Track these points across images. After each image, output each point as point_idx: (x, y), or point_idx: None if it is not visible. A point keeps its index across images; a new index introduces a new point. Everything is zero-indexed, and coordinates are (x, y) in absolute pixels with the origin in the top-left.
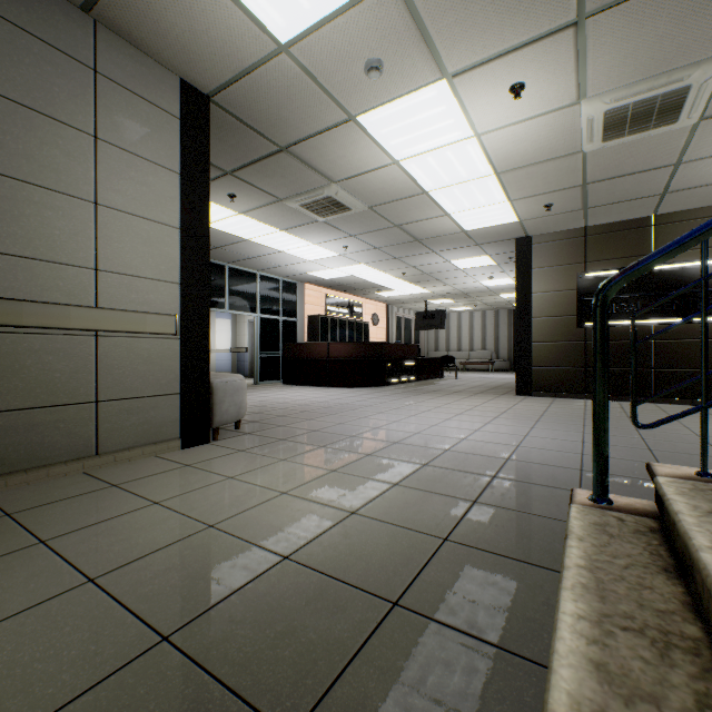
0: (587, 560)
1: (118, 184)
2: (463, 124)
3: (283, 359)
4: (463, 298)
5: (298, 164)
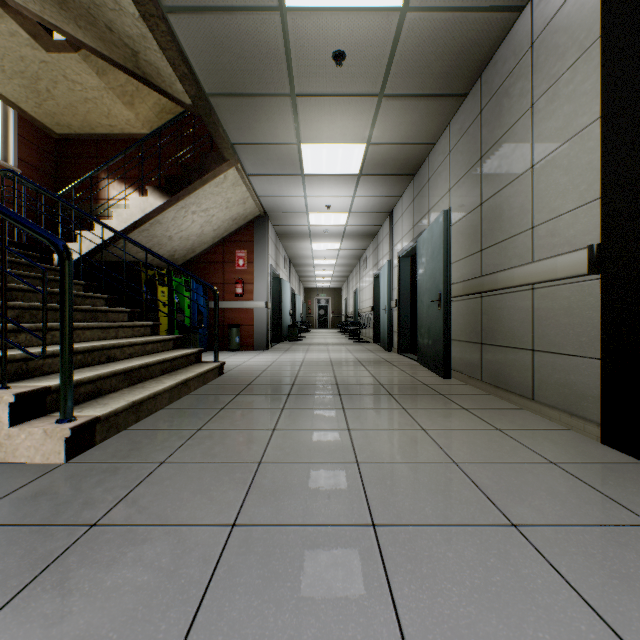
0: (137, 395)
1: (545, 130)
2: None
3: None
4: None
5: None
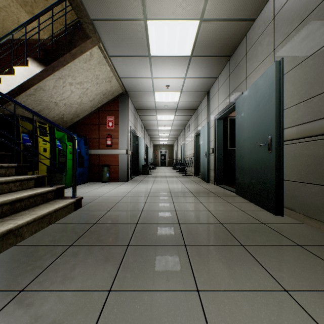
0: None
1: None
2: None
3: None
4: None
5: None
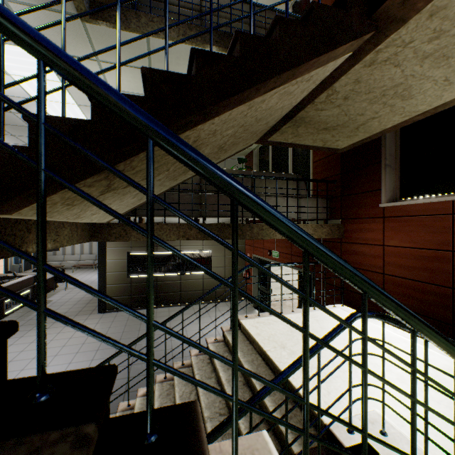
0: None
1: None
2: None
3: None
4: None
5: None
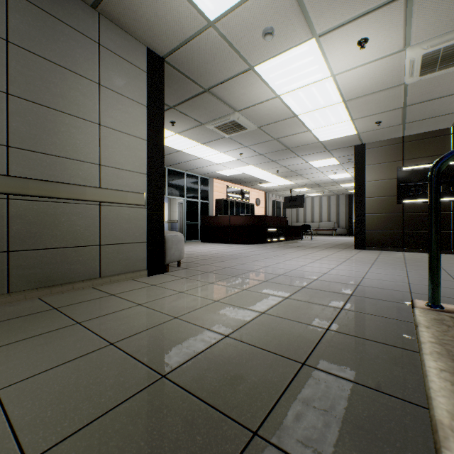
0: (436, 339)
1: (112, 112)
2: (324, 68)
3: (200, 226)
4: (315, 187)
5: (215, 100)
